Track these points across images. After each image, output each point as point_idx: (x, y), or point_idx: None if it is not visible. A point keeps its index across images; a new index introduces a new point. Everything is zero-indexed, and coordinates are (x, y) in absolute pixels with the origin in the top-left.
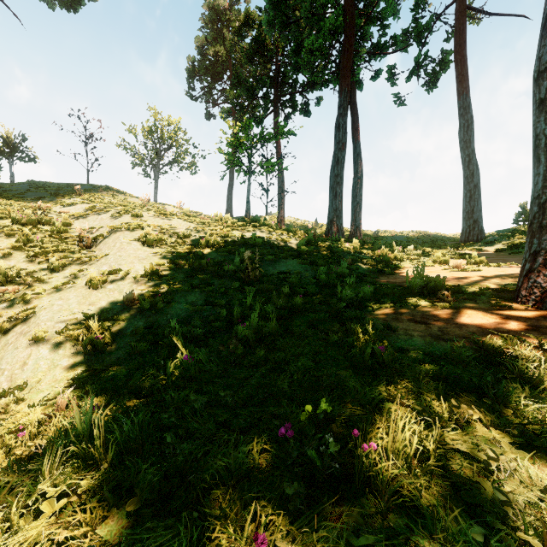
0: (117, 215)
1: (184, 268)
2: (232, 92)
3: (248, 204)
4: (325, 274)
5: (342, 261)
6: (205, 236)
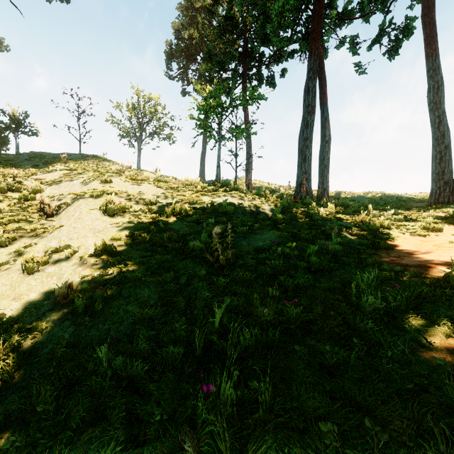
0: (87, 181)
1: (143, 243)
2: (203, 66)
3: (218, 169)
4: (315, 255)
5: (332, 235)
6: (172, 202)
